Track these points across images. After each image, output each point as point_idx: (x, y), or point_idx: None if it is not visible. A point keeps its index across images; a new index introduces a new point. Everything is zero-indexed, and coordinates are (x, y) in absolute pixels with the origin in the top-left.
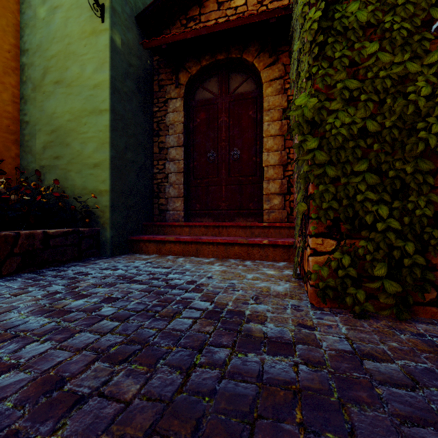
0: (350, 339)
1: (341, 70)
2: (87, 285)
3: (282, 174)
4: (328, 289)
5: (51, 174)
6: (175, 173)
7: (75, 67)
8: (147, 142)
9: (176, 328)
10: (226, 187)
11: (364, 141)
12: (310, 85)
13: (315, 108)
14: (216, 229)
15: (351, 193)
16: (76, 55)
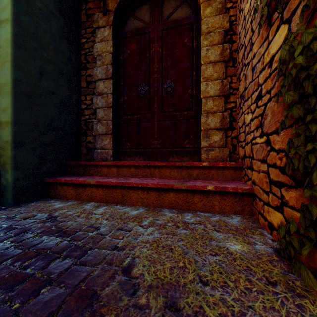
0: None
1: None
2: None
3: (223, 106)
4: None
5: None
6: (103, 108)
7: None
8: (73, 74)
9: None
10: (159, 123)
11: None
12: None
13: None
14: (147, 170)
15: None
16: None
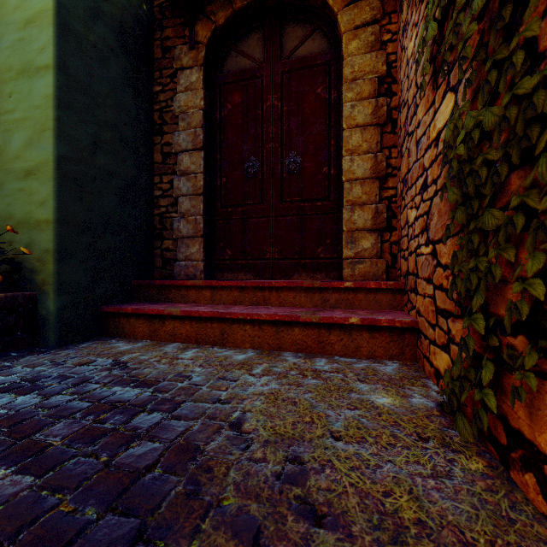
0: None
1: None
2: None
3: (377, 194)
4: None
5: None
6: (189, 196)
7: None
8: (141, 142)
9: None
10: (277, 219)
11: None
12: None
13: None
14: (259, 293)
15: None
16: None
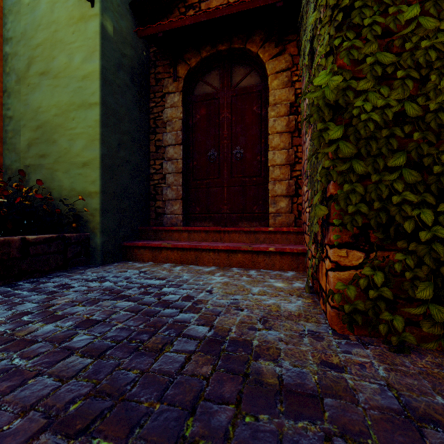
0: (393, 388)
1: (370, 42)
2: (65, 303)
3: (289, 174)
4: (356, 313)
5: (37, 174)
6: (173, 173)
7: (62, 56)
8: (143, 139)
9: (164, 369)
10: (228, 188)
11: (400, 129)
12: (332, 60)
13: (339, 89)
14: (217, 234)
15: (384, 193)
16: (64, 44)
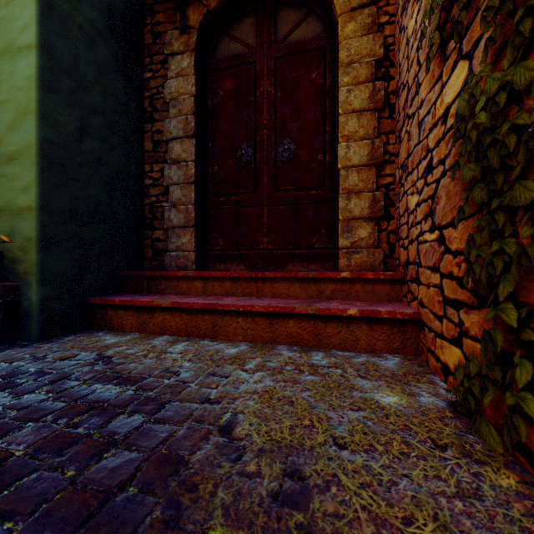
0: None
1: None
2: None
3: (374, 181)
4: None
5: None
6: (180, 185)
7: None
8: (131, 130)
9: None
10: (271, 208)
11: None
12: None
13: None
14: (252, 284)
15: None
16: None
